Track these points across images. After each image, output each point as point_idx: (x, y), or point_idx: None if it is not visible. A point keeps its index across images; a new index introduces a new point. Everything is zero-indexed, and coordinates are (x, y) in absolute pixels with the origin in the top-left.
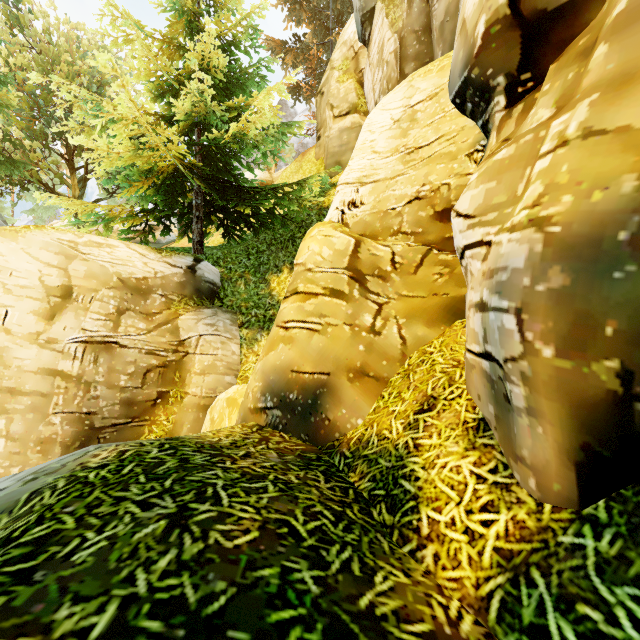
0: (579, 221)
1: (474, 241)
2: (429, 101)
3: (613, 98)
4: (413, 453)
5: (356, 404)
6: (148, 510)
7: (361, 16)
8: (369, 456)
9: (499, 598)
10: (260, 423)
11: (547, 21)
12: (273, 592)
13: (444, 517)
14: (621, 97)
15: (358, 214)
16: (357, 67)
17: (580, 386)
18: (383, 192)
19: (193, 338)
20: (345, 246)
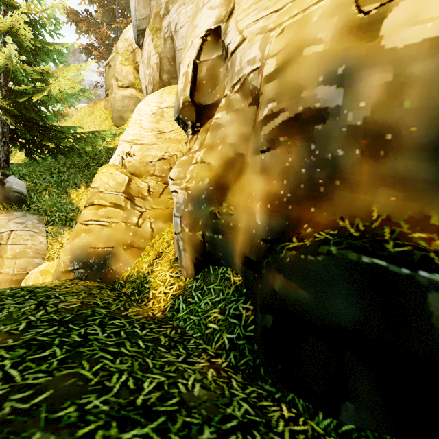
0: (195, 190)
1: (174, 190)
2: (170, 109)
3: (208, 152)
4: (150, 274)
5: (127, 260)
6: (22, 304)
7: (137, 30)
8: (132, 280)
9: (170, 306)
10: (70, 278)
11: (203, 108)
12: (89, 314)
13: (158, 291)
14: (210, 153)
15: (132, 161)
16: (134, 59)
17: (194, 240)
18: (146, 151)
19: (5, 233)
20: (123, 180)
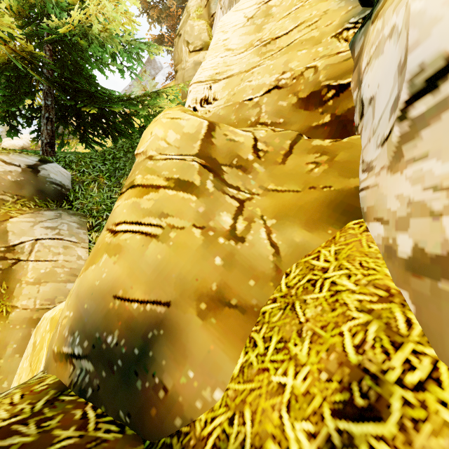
0: None
1: None
2: None
3: None
4: None
5: (211, 359)
6: None
7: None
8: None
9: None
10: (62, 380)
11: None
12: None
13: None
14: None
15: (211, 109)
16: (209, 12)
17: None
18: (238, 85)
19: (27, 243)
20: (196, 129)
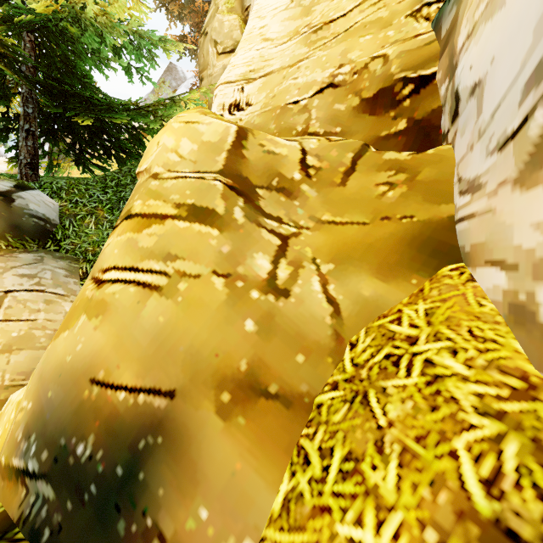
0: None
1: None
2: None
3: None
4: None
5: (237, 487)
6: None
7: None
8: None
9: None
10: (9, 511)
11: None
12: None
13: None
14: None
15: (243, 117)
16: (242, 4)
17: None
18: (279, 84)
19: None
20: (220, 136)
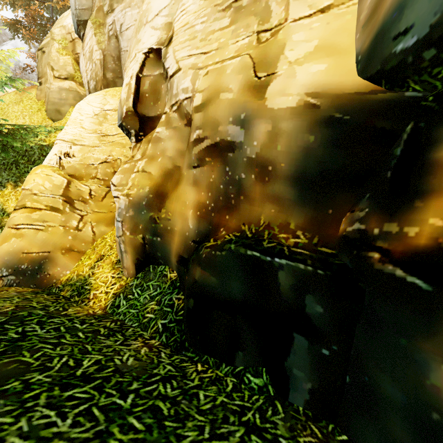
0: (136, 197)
1: (116, 195)
2: (114, 112)
3: (149, 162)
4: (91, 276)
5: (66, 265)
6: None
7: (77, 20)
8: (72, 283)
9: (111, 304)
10: None
11: (146, 119)
12: (26, 316)
13: (99, 291)
14: (151, 163)
15: (71, 162)
16: (74, 49)
17: (135, 242)
18: (87, 153)
19: None
20: (61, 183)
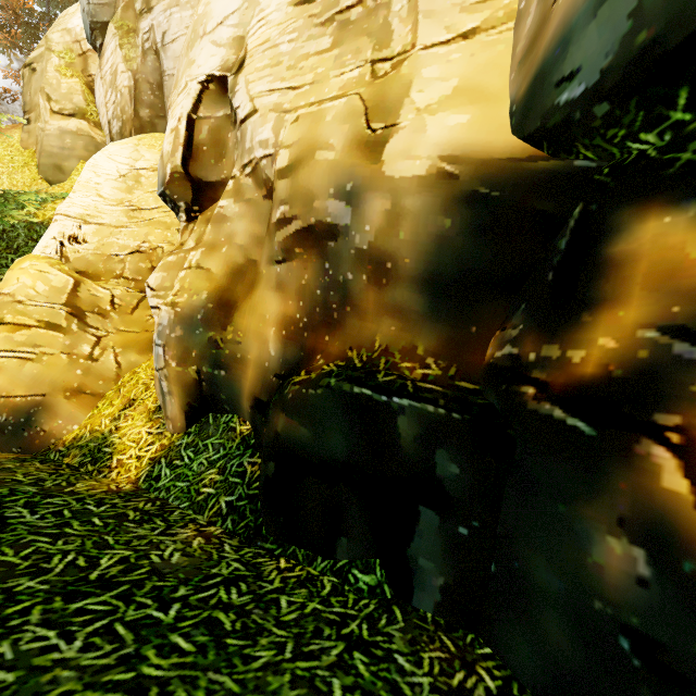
0: (187, 308)
1: (154, 305)
2: (152, 172)
3: (208, 254)
4: (114, 433)
5: (73, 415)
6: None
7: (90, 21)
8: (82, 445)
9: (146, 475)
10: None
11: (204, 185)
12: (6, 494)
13: (127, 456)
14: (210, 255)
15: (81, 251)
16: (86, 68)
17: (185, 378)
18: (108, 237)
19: None
20: (64, 284)
